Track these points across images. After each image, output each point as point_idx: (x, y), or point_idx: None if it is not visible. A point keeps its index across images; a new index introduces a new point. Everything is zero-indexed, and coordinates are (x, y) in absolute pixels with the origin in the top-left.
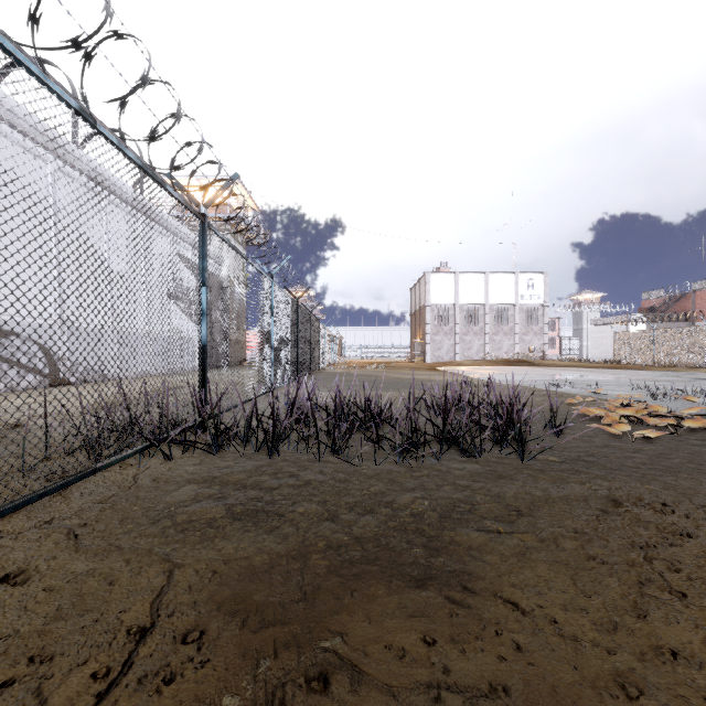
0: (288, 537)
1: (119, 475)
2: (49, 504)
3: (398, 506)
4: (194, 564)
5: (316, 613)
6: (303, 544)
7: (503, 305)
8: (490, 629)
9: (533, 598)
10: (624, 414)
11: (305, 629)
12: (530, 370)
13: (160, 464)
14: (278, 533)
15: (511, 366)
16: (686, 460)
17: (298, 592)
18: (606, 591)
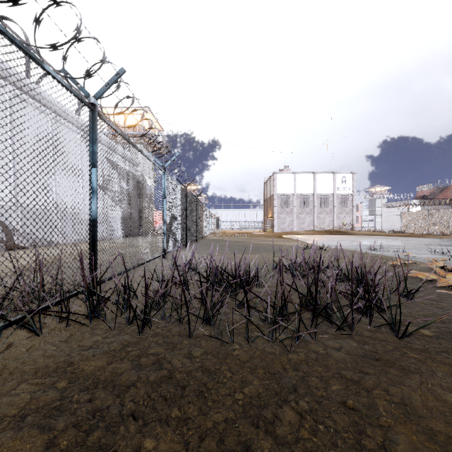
0: None
1: None
2: None
3: (283, 433)
4: None
5: None
6: None
7: (325, 194)
8: None
9: None
10: None
11: None
12: (346, 237)
13: (26, 341)
14: None
15: (332, 235)
16: None
17: None
18: None
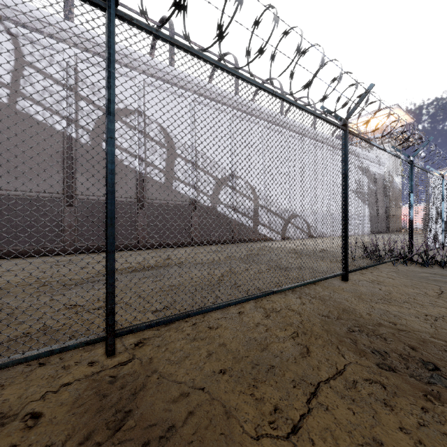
0: None
1: (389, 267)
2: (374, 269)
3: None
4: None
5: None
6: None
7: None
8: None
9: None
10: None
11: None
12: None
13: (402, 266)
14: None
15: None
16: None
17: None
18: None
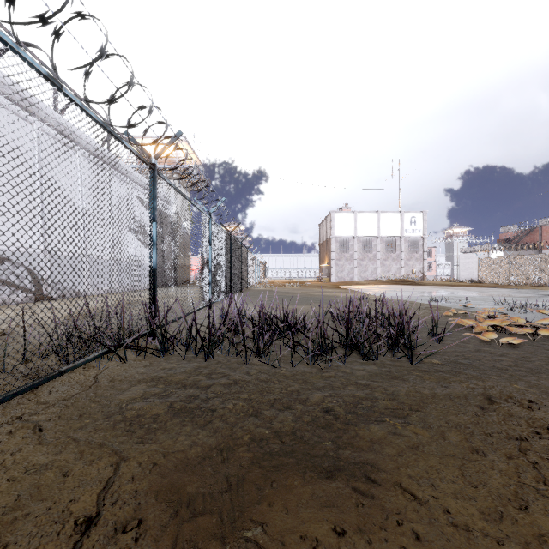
0: (218, 431)
1: (82, 376)
2: (22, 401)
3: (311, 403)
4: (138, 456)
5: (240, 503)
6: (231, 437)
7: (392, 237)
8: (392, 519)
9: (427, 488)
10: (492, 324)
11: (230, 519)
12: (413, 288)
13: (117, 366)
14: (210, 427)
15: (398, 285)
16: (544, 363)
17: (225, 483)
18: (490, 482)
